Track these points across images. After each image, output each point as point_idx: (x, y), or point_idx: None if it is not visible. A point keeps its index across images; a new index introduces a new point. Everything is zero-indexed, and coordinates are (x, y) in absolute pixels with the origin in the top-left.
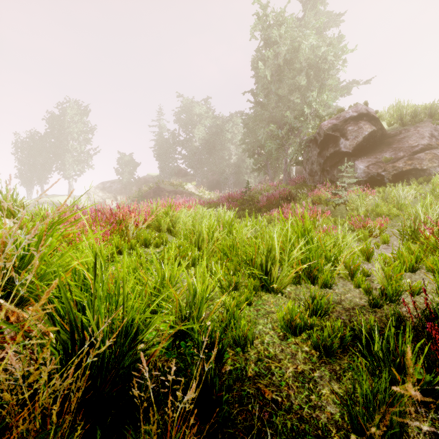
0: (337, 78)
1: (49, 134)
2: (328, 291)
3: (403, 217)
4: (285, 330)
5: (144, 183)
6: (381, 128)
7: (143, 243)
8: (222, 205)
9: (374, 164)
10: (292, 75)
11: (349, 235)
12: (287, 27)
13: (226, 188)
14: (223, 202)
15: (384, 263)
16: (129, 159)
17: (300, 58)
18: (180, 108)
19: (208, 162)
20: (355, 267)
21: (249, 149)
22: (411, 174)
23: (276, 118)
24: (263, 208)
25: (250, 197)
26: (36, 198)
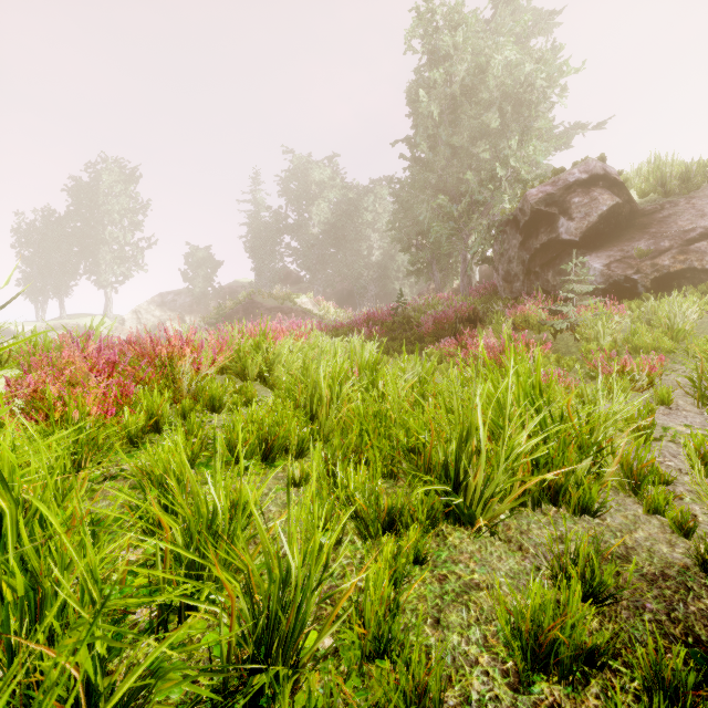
0: (551, 117)
1: (73, 214)
2: (590, 523)
3: (700, 354)
4: (519, 654)
5: (229, 295)
6: (629, 200)
7: (208, 405)
8: (358, 331)
9: (620, 261)
10: (476, 112)
11: (589, 387)
12: (468, 31)
13: (363, 304)
14: (360, 325)
15: (698, 455)
16: (204, 255)
17: (489, 85)
18: (289, 171)
19: (334, 261)
20: (644, 466)
21: (402, 239)
22: (685, 278)
23: (449, 185)
24: (428, 337)
25: (405, 317)
26: (51, 320)
